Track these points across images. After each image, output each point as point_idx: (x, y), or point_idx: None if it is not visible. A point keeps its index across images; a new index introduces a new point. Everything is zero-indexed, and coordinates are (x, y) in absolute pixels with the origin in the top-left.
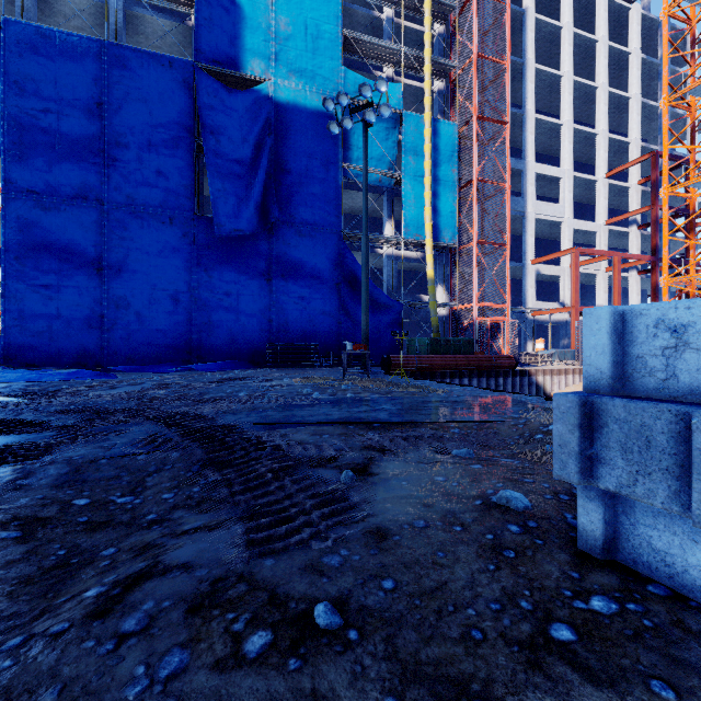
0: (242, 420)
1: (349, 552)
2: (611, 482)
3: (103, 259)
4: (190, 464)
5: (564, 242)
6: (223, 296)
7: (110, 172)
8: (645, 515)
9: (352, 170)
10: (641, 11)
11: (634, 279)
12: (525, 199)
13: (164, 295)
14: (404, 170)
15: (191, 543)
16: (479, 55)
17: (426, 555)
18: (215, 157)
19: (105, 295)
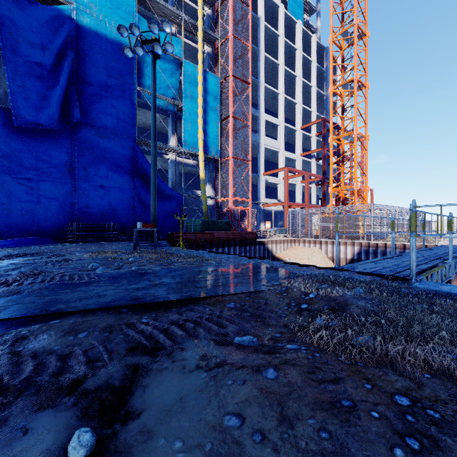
0: None
1: None
2: None
3: None
4: None
5: (280, 164)
6: (23, 180)
7: None
8: None
9: (144, 93)
10: (317, 39)
11: (314, 188)
12: (259, 135)
13: None
14: (184, 101)
15: None
16: (233, 35)
17: None
18: (13, 55)
19: None
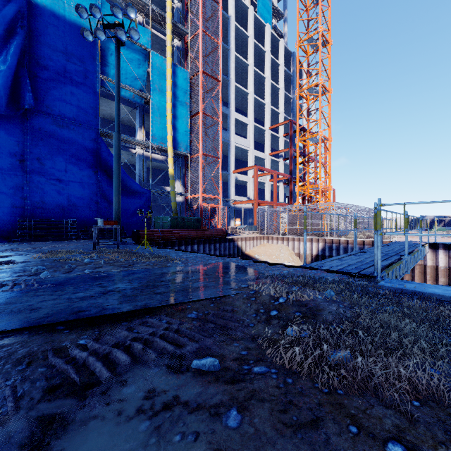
0: None
1: None
2: None
3: None
4: None
5: (250, 162)
6: None
7: None
8: None
9: (109, 82)
10: (284, 44)
11: (282, 187)
12: (229, 133)
13: None
14: (152, 94)
15: None
16: (203, 31)
17: None
18: None
19: None
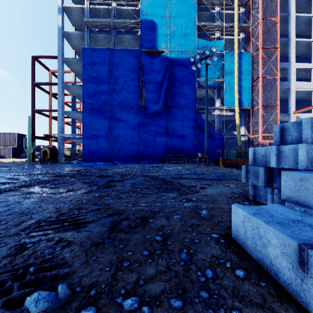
0: (166, 177)
1: (199, 196)
2: (251, 182)
3: (111, 124)
4: (157, 185)
5: None
6: (150, 135)
7: (113, 94)
8: (260, 189)
9: (201, 80)
10: None
11: None
12: (289, 82)
13: (130, 136)
14: (225, 77)
15: (166, 194)
16: (262, 19)
17: (214, 197)
18: (147, 83)
19: (111, 137)
